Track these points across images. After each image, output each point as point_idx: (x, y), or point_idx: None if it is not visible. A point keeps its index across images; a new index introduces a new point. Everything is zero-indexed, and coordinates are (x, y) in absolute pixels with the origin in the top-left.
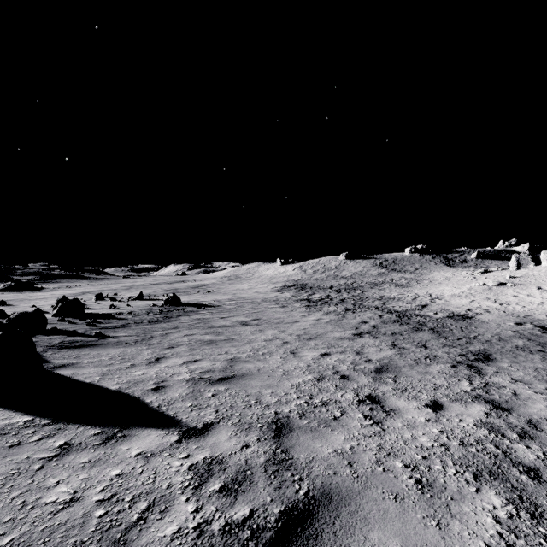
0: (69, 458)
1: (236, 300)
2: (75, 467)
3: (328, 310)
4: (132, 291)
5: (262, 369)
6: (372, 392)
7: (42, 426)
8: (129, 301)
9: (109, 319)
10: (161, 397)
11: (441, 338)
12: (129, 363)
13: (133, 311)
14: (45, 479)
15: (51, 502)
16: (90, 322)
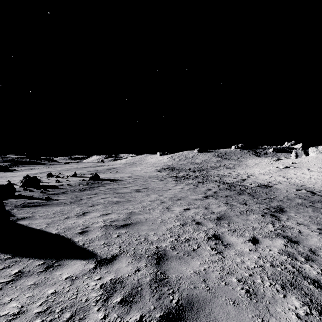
0: (20, 282)
1: (133, 176)
2: (23, 289)
3: (188, 182)
4: (70, 171)
5: (149, 219)
6: (215, 232)
7: (4, 260)
8: (68, 177)
9: (55, 188)
10: (85, 238)
11: (254, 199)
12: (66, 216)
13: (70, 183)
14: (2, 298)
15: (4, 315)
16: (42, 190)
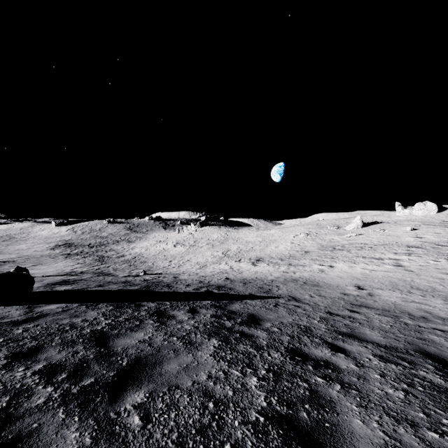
0: None
1: (23, 257)
2: None
3: (75, 258)
4: None
5: (45, 271)
6: (66, 270)
7: None
8: None
9: None
10: None
11: (100, 263)
12: None
13: None
14: None
15: None
16: None
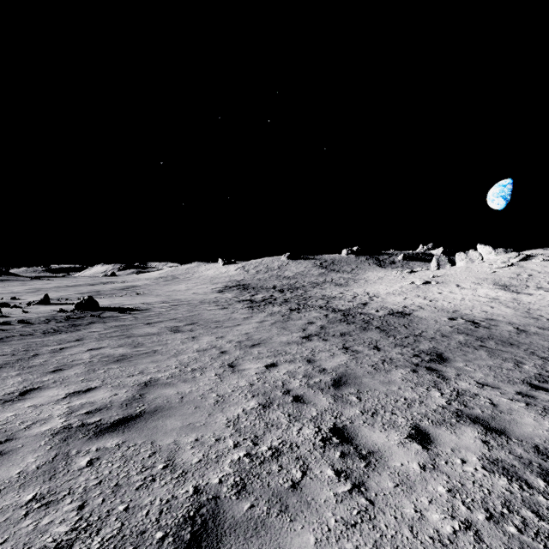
0: None
1: (169, 302)
2: None
3: (272, 311)
4: (38, 295)
5: (188, 396)
6: (336, 421)
7: None
8: (28, 306)
9: None
10: None
11: (390, 337)
12: None
13: (27, 319)
14: None
15: None
16: None
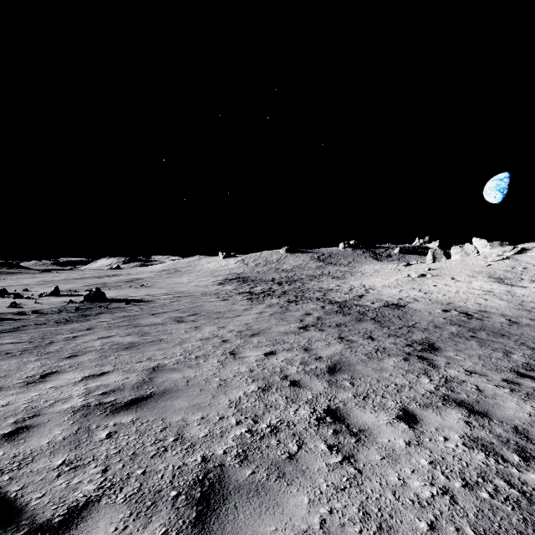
0: None
1: (172, 294)
2: None
3: (271, 303)
4: (48, 287)
5: (193, 380)
6: (330, 403)
7: None
8: (40, 297)
9: (1, 320)
10: (13, 452)
11: (384, 328)
12: None
13: (40, 309)
14: None
15: None
16: None
